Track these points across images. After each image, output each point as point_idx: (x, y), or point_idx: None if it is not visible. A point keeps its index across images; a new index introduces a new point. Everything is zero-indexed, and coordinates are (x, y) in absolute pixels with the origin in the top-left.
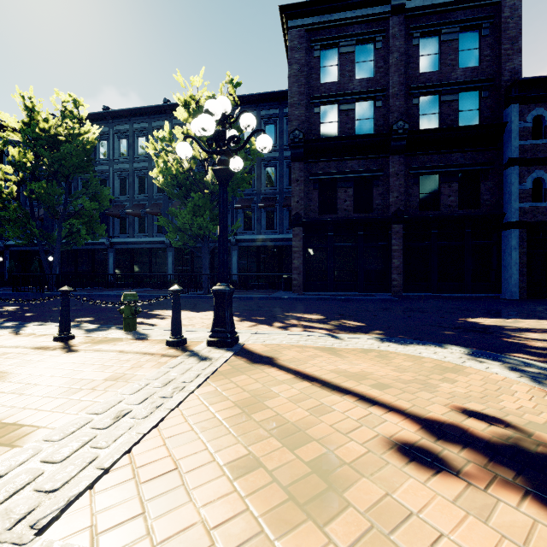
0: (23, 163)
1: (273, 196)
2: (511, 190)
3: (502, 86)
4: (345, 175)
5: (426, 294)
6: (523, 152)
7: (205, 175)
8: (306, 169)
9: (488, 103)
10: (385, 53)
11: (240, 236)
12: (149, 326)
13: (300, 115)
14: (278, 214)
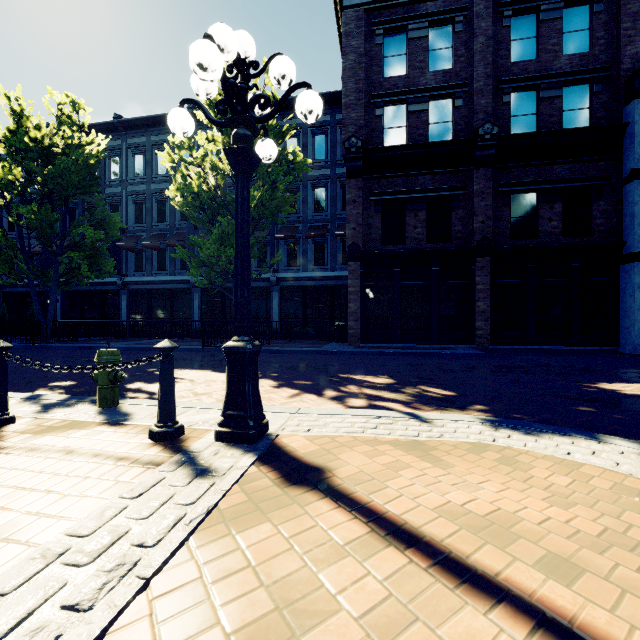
0: (8, 181)
1: (324, 223)
2: (634, 211)
3: (620, 77)
4: (416, 195)
5: (521, 347)
6: None
7: None
8: (365, 188)
9: (602, 100)
10: (467, 37)
11: (282, 273)
12: (146, 395)
13: (358, 119)
14: (329, 246)
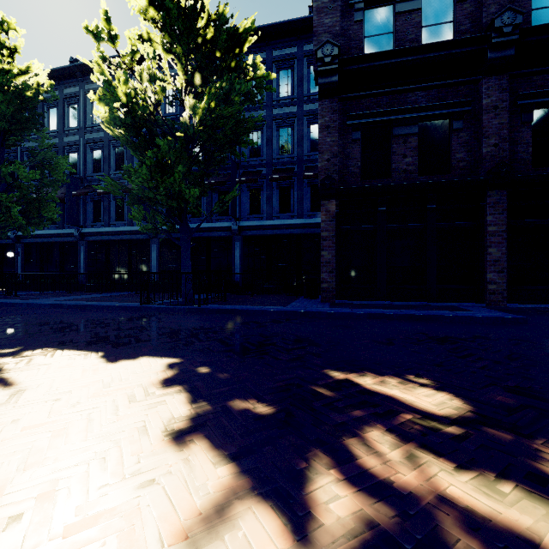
0: None
1: (290, 166)
2: None
3: None
4: (405, 115)
5: (548, 306)
6: None
7: None
8: (341, 110)
9: None
10: None
11: (244, 222)
12: None
13: (332, 25)
14: (295, 191)
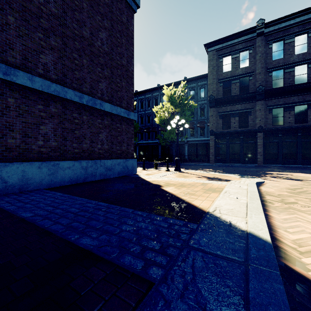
0: None
1: (204, 120)
2: None
3: None
4: (234, 112)
5: (276, 165)
6: None
7: (174, 117)
8: (216, 110)
9: None
10: (254, 54)
11: (188, 139)
12: None
13: (213, 88)
14: (206, 128)
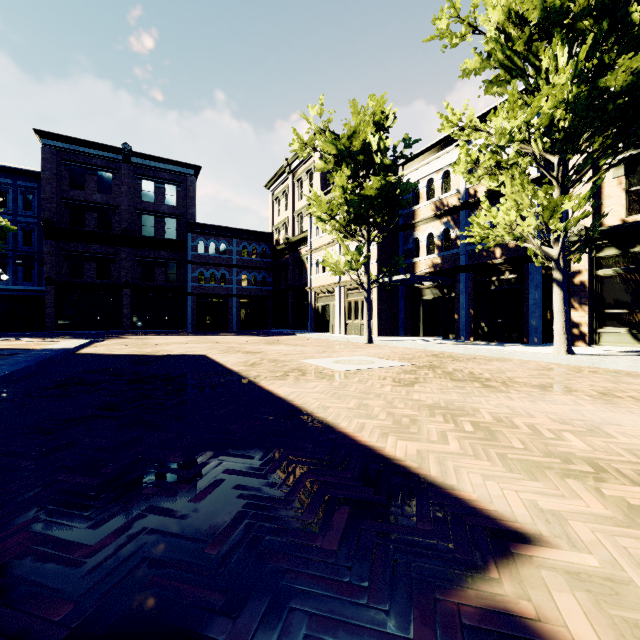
0: None
1: (32, 254)
2: (188, 276)
3: (187, 221)
4: (90, 254)
5: (146, 330)
6: (195, 258)
7: None
8: (58, 246)
9: (181, 228)
10: (120, 183)
11: None
12: None
13: (52, 208)
14: (37, 269)
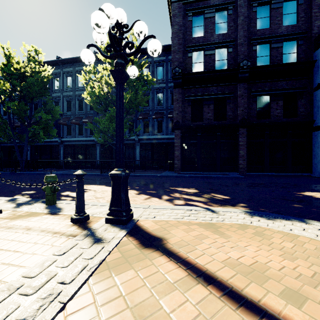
0: (3, 90)
1: (162, 111)
2: (319, 104)
3: (312, 37)
4: (208, 96)
5: (262, 173)
6: None
7: None
8: (183, 93)
9: (303, 48)
10: (235, 17)
11: (141, 136)
12: (71, 198)
13: (179, 58)
14: (165, 122)
